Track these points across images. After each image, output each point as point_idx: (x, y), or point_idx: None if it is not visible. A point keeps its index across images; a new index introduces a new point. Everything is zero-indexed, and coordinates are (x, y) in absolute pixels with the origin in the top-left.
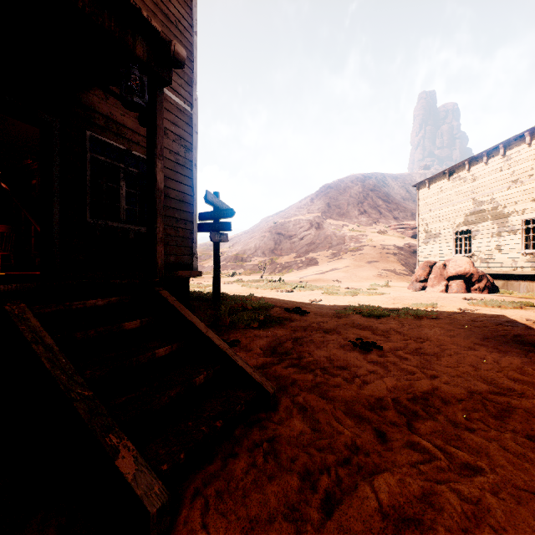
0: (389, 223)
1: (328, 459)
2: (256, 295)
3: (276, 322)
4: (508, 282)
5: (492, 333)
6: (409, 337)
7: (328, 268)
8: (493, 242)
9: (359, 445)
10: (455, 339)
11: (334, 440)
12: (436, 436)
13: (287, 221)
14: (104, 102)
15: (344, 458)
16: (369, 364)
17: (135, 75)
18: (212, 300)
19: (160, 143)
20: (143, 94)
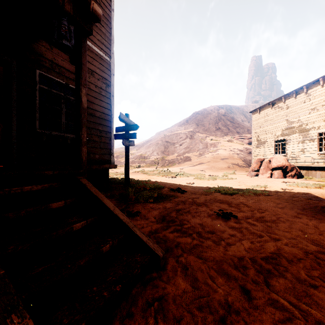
0: (234, 135)
1: (207, 319)
2: (152, 180)
3: (165, 198)
4: (309, 171)
5: (307, 206)
6: (253, 208)
7: (197, 163)
8: (299, 147)
9: (230, 303)
10: (284, 210)
11: (211, 298)
12: (289, 293)
13: (172, 134)
14: (49, 51)
15: (220, 317)
16: (229, 229)
17: (64, 25)
18: (124, 183)
19: (84, 75)
20: (70, 39)
